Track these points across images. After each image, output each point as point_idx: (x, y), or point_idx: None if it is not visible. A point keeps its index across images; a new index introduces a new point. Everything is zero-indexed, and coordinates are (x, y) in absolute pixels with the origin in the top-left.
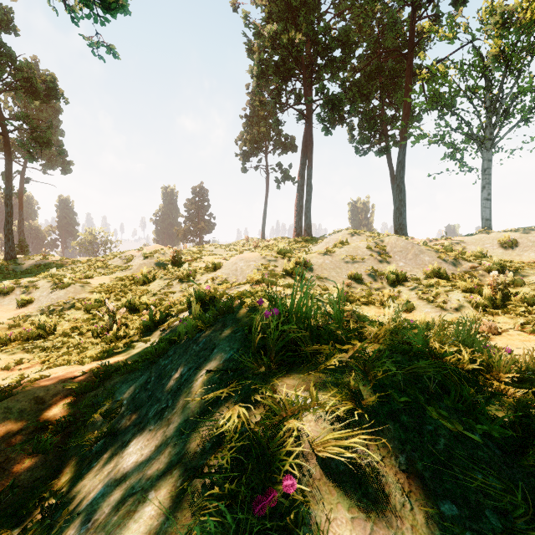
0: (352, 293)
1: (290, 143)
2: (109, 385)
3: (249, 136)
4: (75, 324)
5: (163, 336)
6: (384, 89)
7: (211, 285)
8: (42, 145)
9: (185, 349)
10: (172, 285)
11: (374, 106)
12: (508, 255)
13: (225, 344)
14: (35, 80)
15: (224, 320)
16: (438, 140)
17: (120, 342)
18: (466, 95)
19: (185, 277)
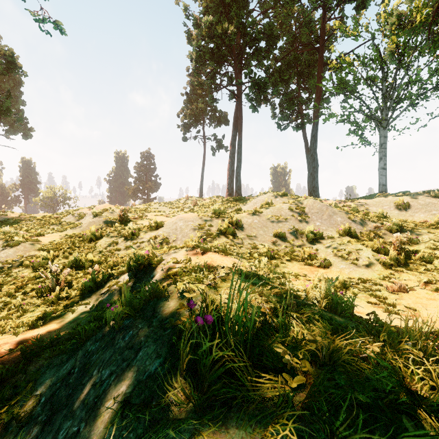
0: (277, 250)
1: (223, 118)
2: (34, 369)
3: (189, 111)
4: (20, 284)
5: (102, 299)
6: (300, 75)
7: (150, 249)
8: (1, 112)
9: (112, 339)
10: (118, 243)
11: (292, 89)
12: (403, 215)
13: (151, 347)
14: None
15: (155, 305)
16: (345, 119)
17: (62, 304)
18: (367, 83)
19: (129, 235)
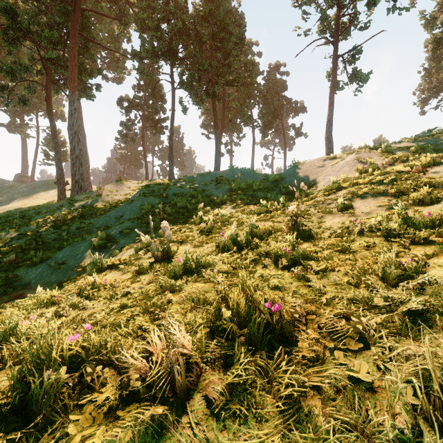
0: None
1: None
2: None
3: (427, 86)
4: None
5: None
6: None
7: None
8: (299, 135)
9: None
10: None
11: None
12: None
13: None
14: (298, 107)
15: None
16: None
17: None
18: None
19: None
